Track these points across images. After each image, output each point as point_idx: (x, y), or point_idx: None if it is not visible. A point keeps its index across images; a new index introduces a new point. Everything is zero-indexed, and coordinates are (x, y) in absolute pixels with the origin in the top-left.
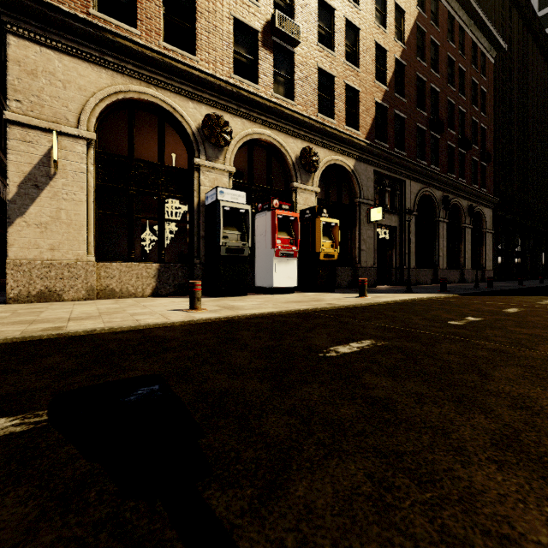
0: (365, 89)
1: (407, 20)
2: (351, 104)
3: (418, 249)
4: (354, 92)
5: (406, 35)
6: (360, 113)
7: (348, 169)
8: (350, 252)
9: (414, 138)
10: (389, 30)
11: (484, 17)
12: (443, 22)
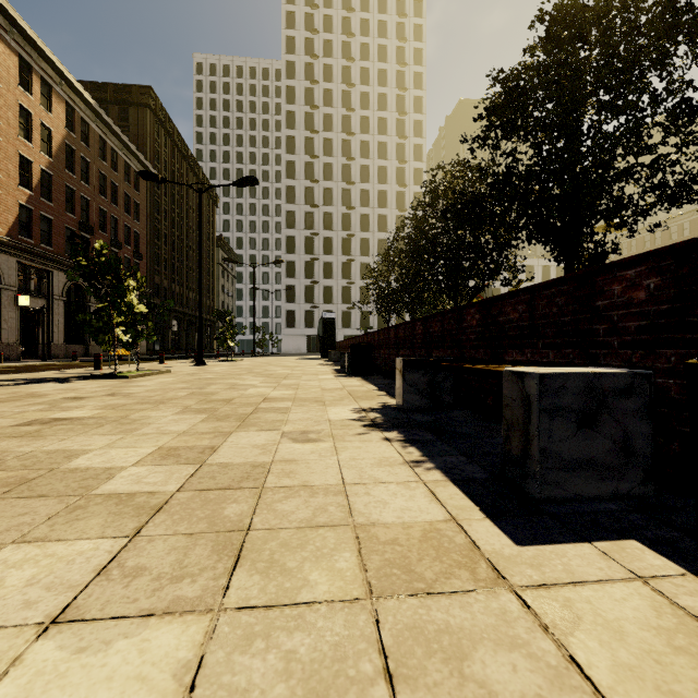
0: (7, 191)
1: (55, 137)
2: None
3: (69, 328)
4: None
5: (54, 150)
6: (2, 211)
7: None
8: None
9: (64, 236)
10: (35, 144)
11: (134, 148)
12: (94, 143)
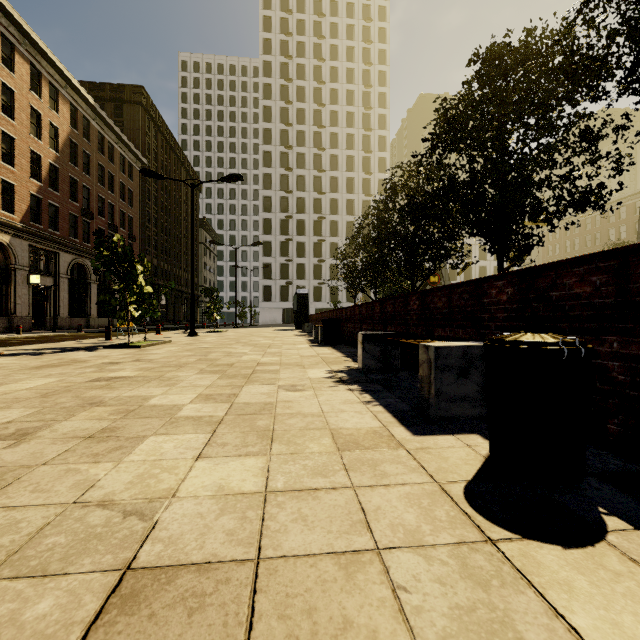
0: (21, 183)
1: (61, 134)
2: (7, 191)
3: (72, 303)
4: (10, 184)
5: (60, 146)
6: (17, 201)
7: (4, 242)
8: (6, 305)
9: (68, 221)
10: (44, 141)
11: (129, 142)
12: (94, 138)
